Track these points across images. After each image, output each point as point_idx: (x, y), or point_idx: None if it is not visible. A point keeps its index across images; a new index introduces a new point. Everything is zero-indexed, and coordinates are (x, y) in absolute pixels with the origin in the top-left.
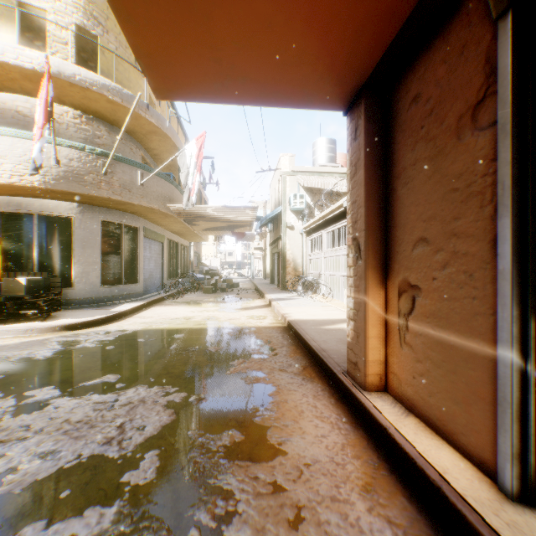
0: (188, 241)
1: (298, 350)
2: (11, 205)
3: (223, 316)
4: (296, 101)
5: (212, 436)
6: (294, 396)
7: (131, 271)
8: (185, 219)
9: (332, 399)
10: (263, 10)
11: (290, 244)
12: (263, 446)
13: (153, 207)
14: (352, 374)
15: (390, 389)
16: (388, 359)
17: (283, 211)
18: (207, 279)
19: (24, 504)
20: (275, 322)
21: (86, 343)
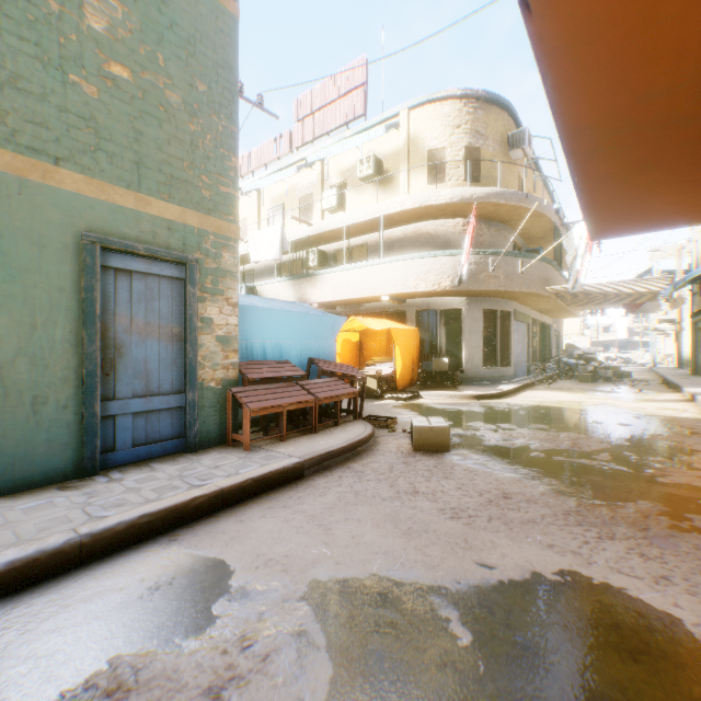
0: (550, 318)
1: None
2: (423, 305)
3: (619, 405)
4: None
5: (643, 457)
6: None
7: (504, 354)
8: (561, 297)
9: None
10: (688, 203)
11: None
12: (687, 467)
13: (531, 291)
14: None
15: None
16: None
17: None
18: (579, 365)
19: (548, 453)
20: (700, 415)
21: (500, 408)
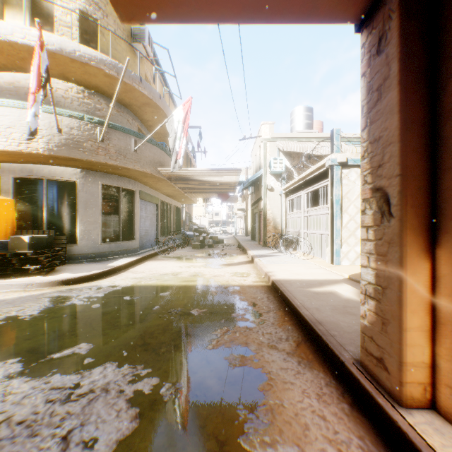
0: (180, 203)
1: (287, 317)
2: (24, 171)
3: (208, 273)
4: (295, 10)
5: None
6: (291, 393)
7: (128, 229)
8: (175, 182)
9: (345, 404)
10: None
11: (270, 205)
12: None
13: (146, 171)
14: (371, 371)
15: (442, 408)
16: (436, 363)
17: (264, 174)
18: (196, 236)
19: None
20: (259, 280)
21: (75, 300)
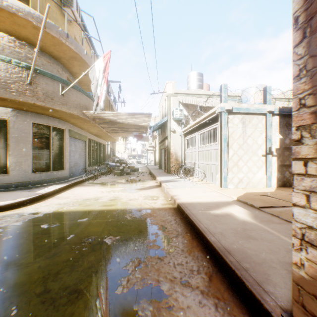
0: (105, 141)
1: (194, 241)
2: None
3: (124, 197)
4: None
5: None
6: None
7: (59, 161)
8: (99, 123)
9: None
10: None
11: (173, 143)
12: None
13: (73, 113)
14: None
15: None
16: None
17: (168, 120)
18: (117, 166)
19: None
20: (166, 202)
21: None
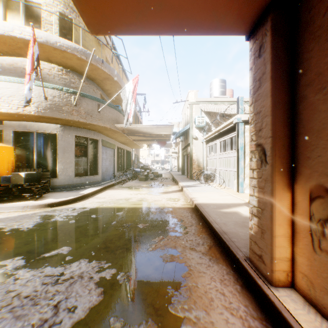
0: (130, 148)
1: (203, 229)
2: (20, 127)
3: (150, 198)
4: (205, 27)
5: (130, 326)
6: (203, 279)
7: (94, 167)
8: (127, 133)
9: (238, 285)
10: None
11: (195, 149)
12: None
13: (106, 126)
14: (255, 264)
15: (298, 286)
16: (294, 257)
17: (190, 128)
18: (142, 171)
19: None
20: (186, 203)
21: (58, 218)
